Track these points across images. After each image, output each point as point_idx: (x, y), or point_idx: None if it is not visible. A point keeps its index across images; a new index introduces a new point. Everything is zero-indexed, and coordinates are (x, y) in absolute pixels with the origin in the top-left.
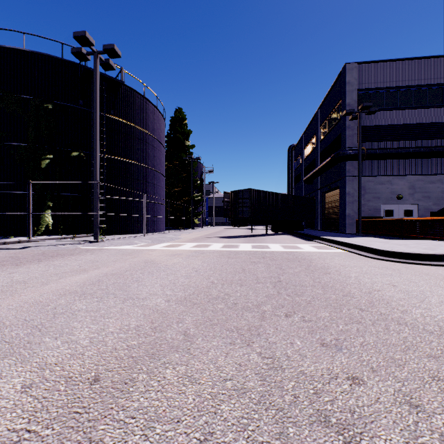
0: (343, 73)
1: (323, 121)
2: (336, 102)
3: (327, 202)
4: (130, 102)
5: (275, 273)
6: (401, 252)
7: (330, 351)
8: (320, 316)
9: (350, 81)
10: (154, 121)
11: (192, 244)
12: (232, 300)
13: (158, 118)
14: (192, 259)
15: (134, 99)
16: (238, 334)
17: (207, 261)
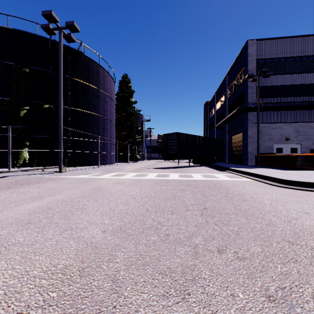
0: (245, 48)
1: (230, 83)
2: (240, 69)
3: (233, 143)
4: (88, 68)
5: (201, 200)
6: (300, 181)
7: (281, 310)
8: (253, 251)
9: (251, 53)
10: (106, 82)
11: (133, 174)
12: (164, 231)
13: (109, 81)
14: (132, 187)
15: (92, 66)
16: (172, 279)
17: (144, 188)
